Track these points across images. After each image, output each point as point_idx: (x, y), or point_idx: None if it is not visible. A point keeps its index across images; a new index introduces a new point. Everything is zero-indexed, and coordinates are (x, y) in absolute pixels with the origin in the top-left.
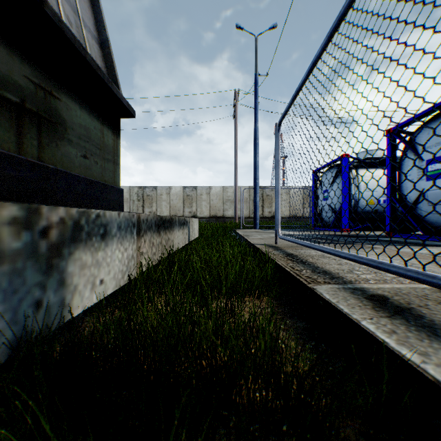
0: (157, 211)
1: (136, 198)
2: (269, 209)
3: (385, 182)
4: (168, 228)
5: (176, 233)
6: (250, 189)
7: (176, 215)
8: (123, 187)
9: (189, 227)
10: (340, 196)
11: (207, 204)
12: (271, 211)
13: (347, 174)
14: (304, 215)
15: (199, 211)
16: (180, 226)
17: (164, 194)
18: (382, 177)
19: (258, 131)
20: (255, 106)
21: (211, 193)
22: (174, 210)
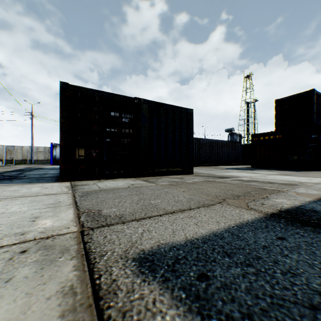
0: None
1: None
2: None
3: None
4: None
5: None
6: (45, 148)
7: (2, 159)
8: None
9: None
10: None
11: (22, 154)
12: None
13: None
14: None
15: (17, 157)
16: None
17: None
18: None
19: (33, 134)
20: (32, 126)
21: (24, 149)
22: (1, 156)
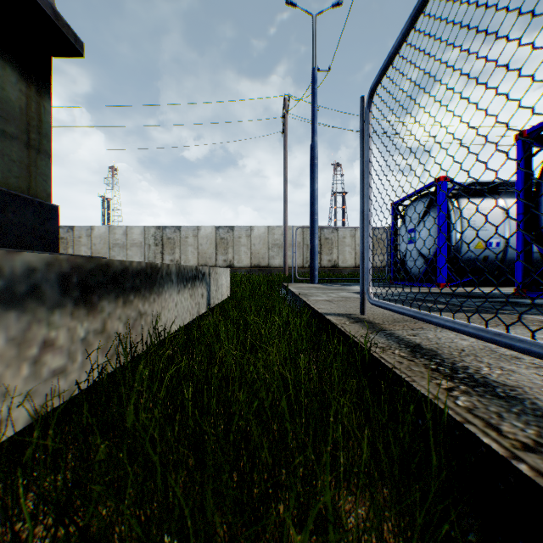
0: (181, 259)
1: (153, 242)
2: (329, 256)
3: (499, 218)
4: (139, 289)
5: (169, 299)
6: (304, 231)
7: (207, 264)
8: (136, 227)
9: (208, 282)
10: (435, 236)
11: (248, 251)
12: (332, 259)
13: (446, 205)
14: (374, 264)
15: (237, 259)
16: (183, 282)
17: (190, 237)
18: (495, 210)
19: (316, 147)
20: (312, 113)
21: (252, 235)
22: (204, 258)
